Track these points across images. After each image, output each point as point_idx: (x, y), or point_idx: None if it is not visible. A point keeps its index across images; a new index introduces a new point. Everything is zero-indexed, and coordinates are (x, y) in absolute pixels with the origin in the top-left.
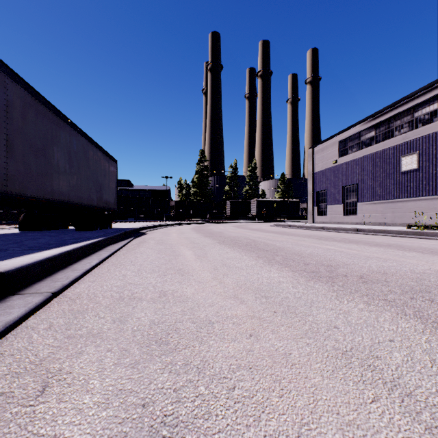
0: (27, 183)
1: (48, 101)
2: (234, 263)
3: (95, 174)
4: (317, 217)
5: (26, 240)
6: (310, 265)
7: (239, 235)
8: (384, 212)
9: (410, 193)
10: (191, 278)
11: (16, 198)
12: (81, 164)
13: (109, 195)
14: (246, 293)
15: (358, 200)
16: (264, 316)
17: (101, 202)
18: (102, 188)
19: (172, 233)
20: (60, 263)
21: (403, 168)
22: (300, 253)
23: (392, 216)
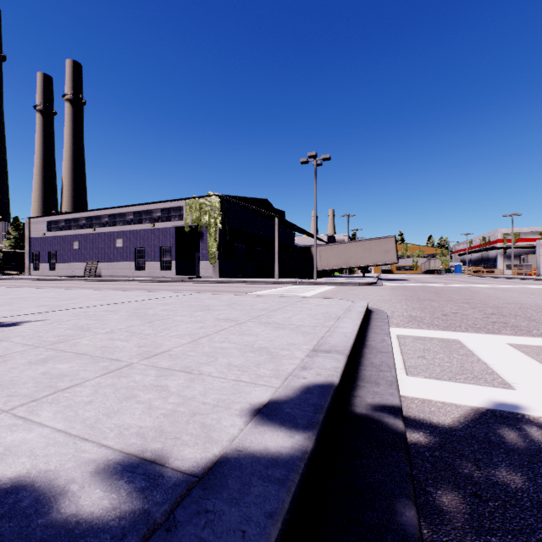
0: None
1: None
2: None
3: None
4: (33, 271)
5: None
6: None
7: None
8: (68, 269)
9: (77, 260)
10: None
11: None
12: None
13: None
14: None
15: (57, 262)
16: None
17: None
18: None
19: None
20: None
21: (75, 247)
22: None
23: (71, 272)
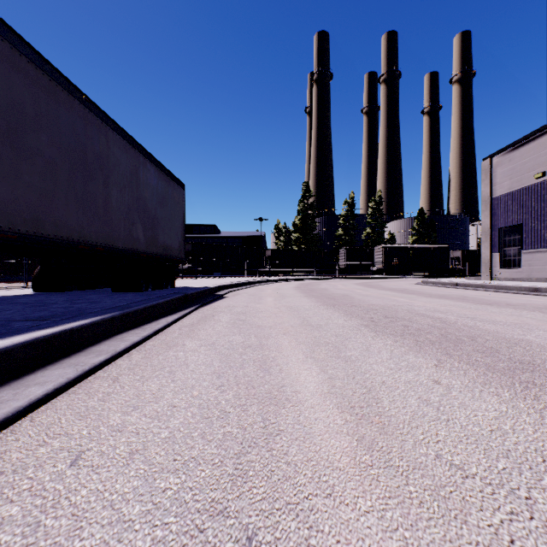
0: None
1: (26, 41)
2: None
3: (142, 199)
4: (500, 270)
5: None
6: None
7: (387, 302)
8: None
9: None
10: None
11: None
12: (112, 179)
13: (169, 236)
14: None
15: None
16: None
17: (155, 246)
18: (157, 224)
19: (266, 295)
20: None
21: None
22: None
23: None
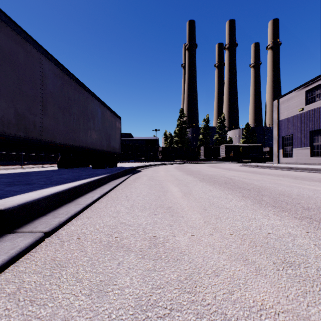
0: (56, 133)
1: (72, 73)
2: (222, 203)
3: (105, 127)
4: (283, 158)
5: (55, 175)
6: (312, 210)
7: (215, 173)
8: None
9: None
10: (181, 221)
11: (48, 144)
12: (95, 120)
13: (115, 142)
14: (257, 253)
15: None
16: (316, 317)
17: (109, 147)
18: (110, 137)
19: (160, 170)
20: (68, 197)
21: None
22: (287, 194)
23: None
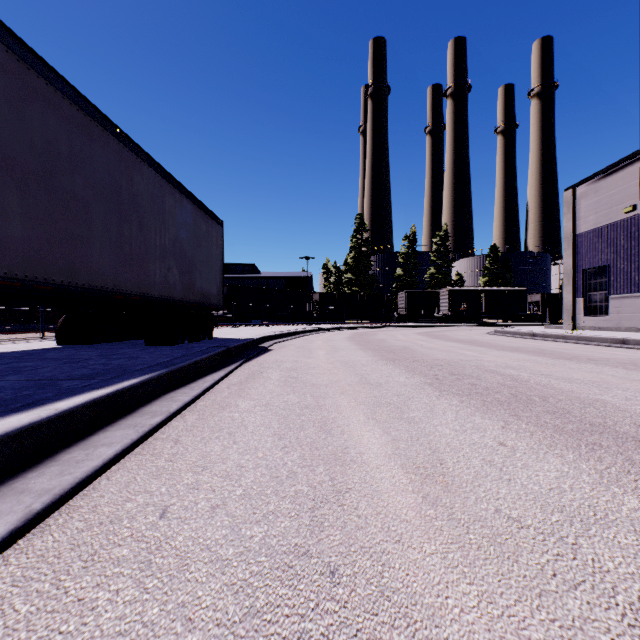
0: None
1: (60, 75)
2: None
3: (178, 241)
4: (585, 318)
5: None
6: None
7: (453, 356)
8: None
9: None
10: None
11: None
12: (147, 220)
13: (207, 281)
14: None
15: None
16: None
17: (192, 292)
18: (194, 268)
19: (317, 348)
20: None
21: None
22: None
23: None
